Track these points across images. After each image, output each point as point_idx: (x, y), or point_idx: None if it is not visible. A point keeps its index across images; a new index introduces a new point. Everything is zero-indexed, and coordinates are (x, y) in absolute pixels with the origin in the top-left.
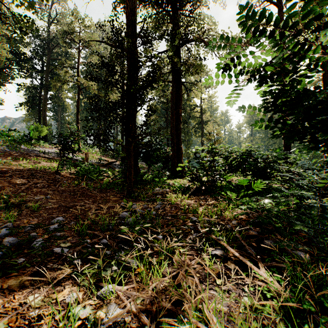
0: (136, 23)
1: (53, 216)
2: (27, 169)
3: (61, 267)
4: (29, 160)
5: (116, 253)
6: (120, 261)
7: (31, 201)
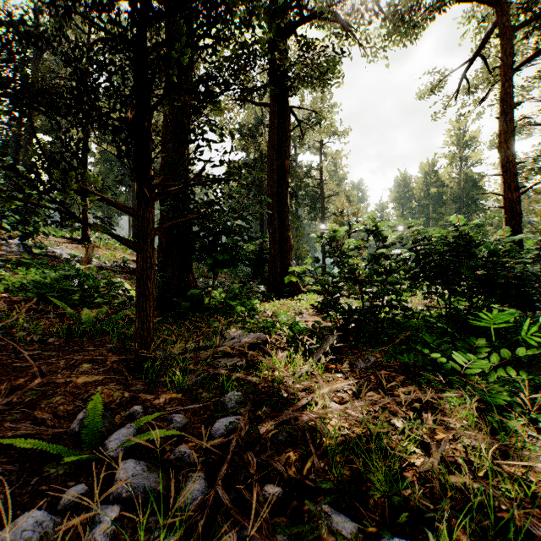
0: None
1: None
2: None
3: None
4: None
5: None
6: None
7: None
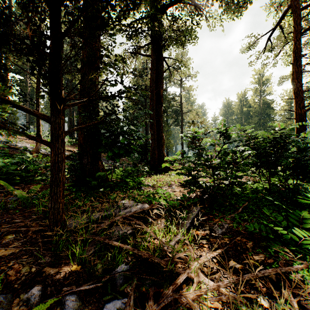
0: None
1: None
2: None
3: None
4: None
5: None
6: None
7: None
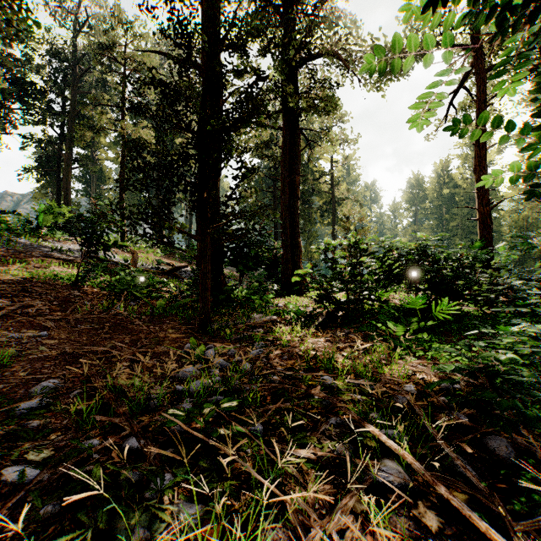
0: (218, 19)
1: (38, 376)
2: (20, 279)
3: (3, 531)
4: (28, 264)
5: (152, 480)
6: (155, 509)
7: (3, 344)
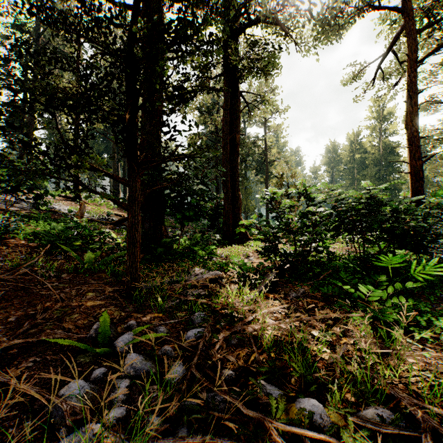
0: None
1: None
2: None
3: None
4: None
5: None
6: None
7: None
